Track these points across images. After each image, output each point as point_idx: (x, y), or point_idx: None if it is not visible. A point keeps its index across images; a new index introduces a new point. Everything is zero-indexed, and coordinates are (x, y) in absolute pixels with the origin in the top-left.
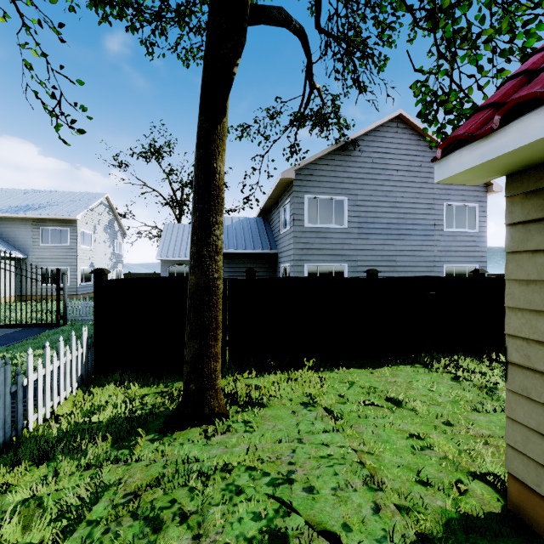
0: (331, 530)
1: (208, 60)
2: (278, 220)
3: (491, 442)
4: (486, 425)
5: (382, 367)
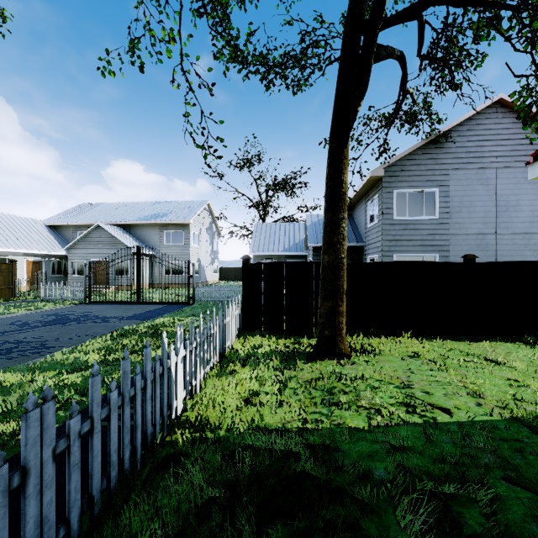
0: (446, 408)
1: (338, 104)
2: (364, 215)
3: None
4: None
5: (480, 342)
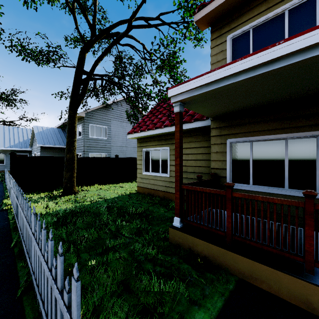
0: (109, 196)
1: (73, 97)
2: None
3: None
4: None
5: (119, 183)
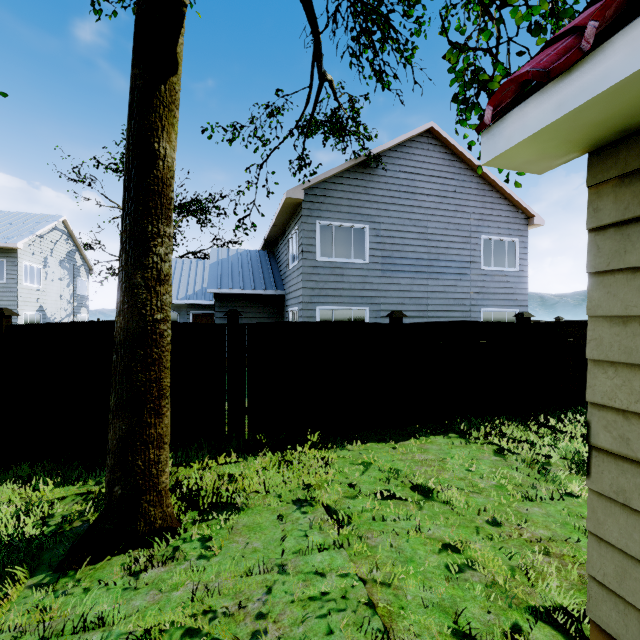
0: None
1: None
2: (285, 253)
3: (553, 550)
4: (543, 521)
5: (409, 439)
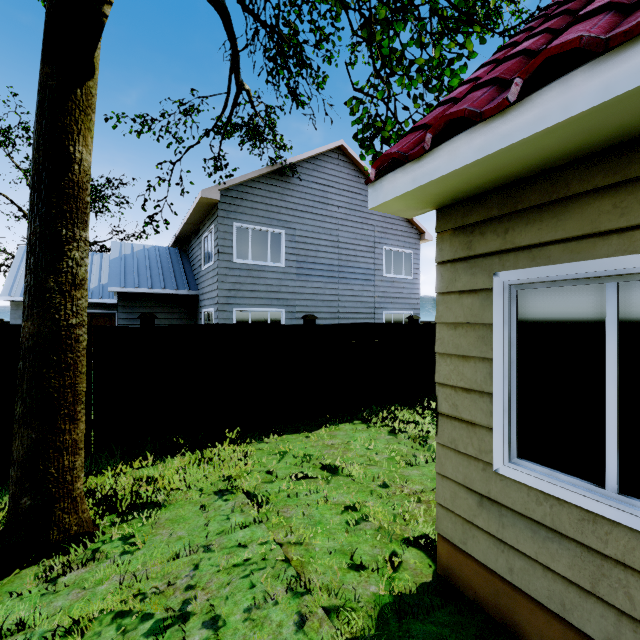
0: None
1: None
2: (199, 252)
3: (424, 498)
4: (419, 479)
5: (320, 428)
